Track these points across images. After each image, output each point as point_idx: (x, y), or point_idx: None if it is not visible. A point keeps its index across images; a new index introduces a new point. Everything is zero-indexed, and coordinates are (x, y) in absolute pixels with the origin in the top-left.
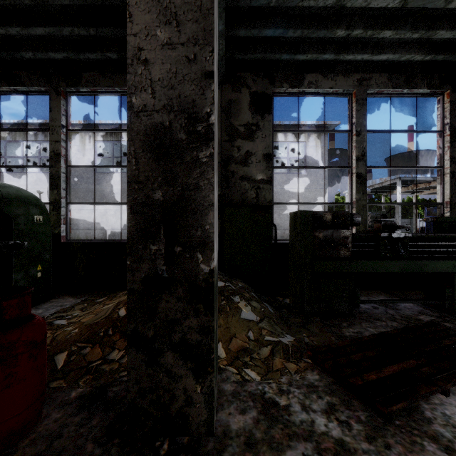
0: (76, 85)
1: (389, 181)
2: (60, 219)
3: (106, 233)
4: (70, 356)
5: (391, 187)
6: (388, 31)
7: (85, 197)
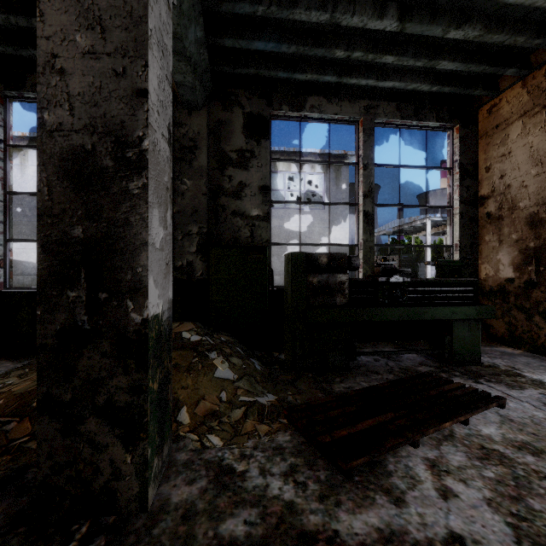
0: (19, 88)
1: (418, 221)
2: None
3: None
4: None
5: (421, 228)
6: (390, 57)
7: None
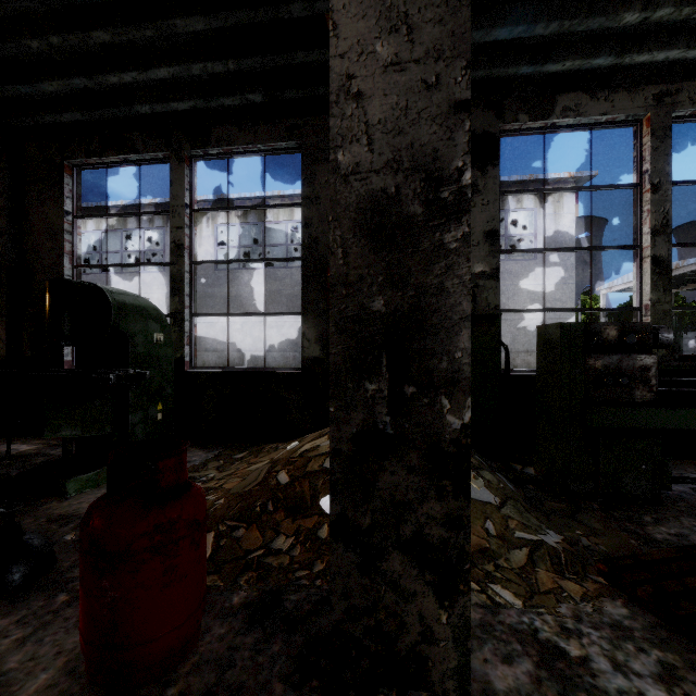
0: (204, 145)
1: (684, 267)
2: (183, 338)
3: (230, 356)
4: (219, 539)
5: (687, 278)
6: None
7: (202, 304)
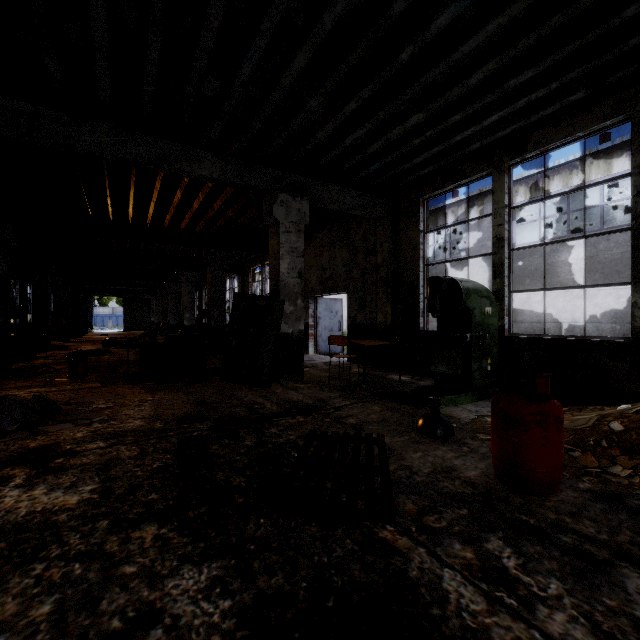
0: (521, 153)
1: None
2: (502, 311)
3: (529, 327)
4: None
5: None
6: None
7: None
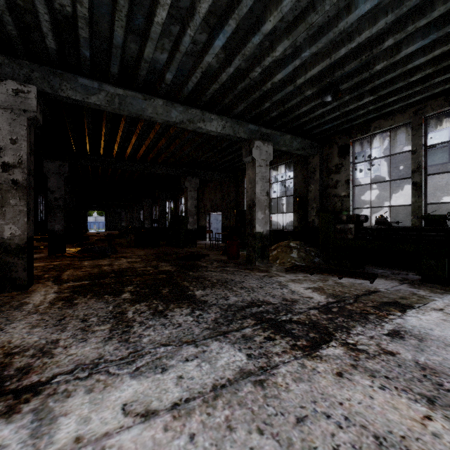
0: (271, 165)
1: None
2: None
3: None
4: None
5: None
6: (392, 98)
7: None
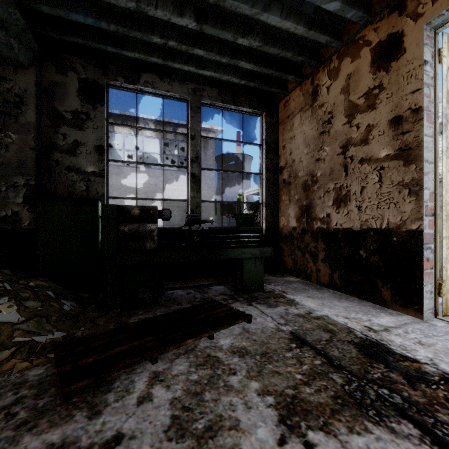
0: None
1: None
2: None
3: None
4: None
5: None
6: (200, 50)
7: None
